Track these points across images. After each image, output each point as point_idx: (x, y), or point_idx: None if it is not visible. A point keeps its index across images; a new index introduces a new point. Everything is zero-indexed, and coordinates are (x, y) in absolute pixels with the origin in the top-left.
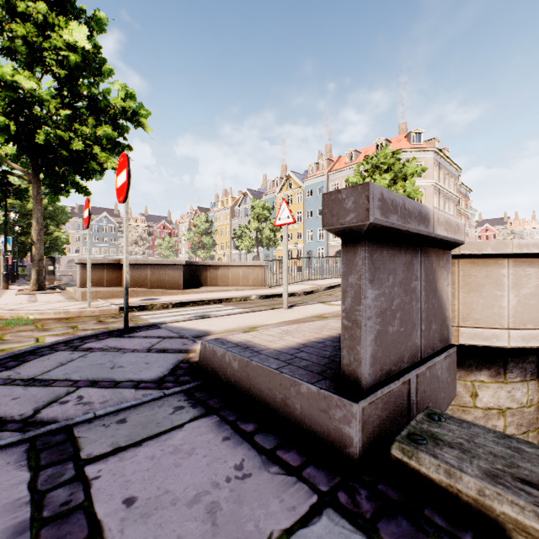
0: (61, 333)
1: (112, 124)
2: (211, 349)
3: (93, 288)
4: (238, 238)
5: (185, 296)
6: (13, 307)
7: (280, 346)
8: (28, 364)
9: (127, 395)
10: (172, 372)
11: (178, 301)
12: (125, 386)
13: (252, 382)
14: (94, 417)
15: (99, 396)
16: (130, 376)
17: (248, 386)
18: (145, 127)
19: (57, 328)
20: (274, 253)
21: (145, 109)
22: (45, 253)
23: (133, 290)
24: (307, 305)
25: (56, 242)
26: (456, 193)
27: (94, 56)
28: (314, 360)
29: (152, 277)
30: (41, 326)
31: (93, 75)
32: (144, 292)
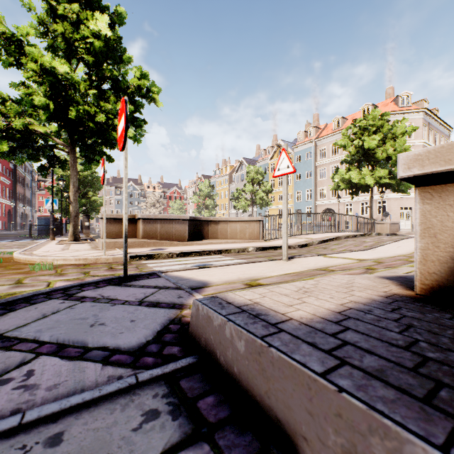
0: (72, 278)
1: (130, 101)
2: (205, 314)
3: (113, 239)
4: (235, 200)
5: (189, 247)
6: (46, 254)
7: (307, 315)
8: (11, 314)
9: (88, 375)
10: (157, 337)
11: (182, 251)
12: (93, 358)
13: (270, 385)
14: (18, 424)
15: (53, 373)
16: (105, 341)
17: (263, 388)
18: (156, 102)
19: (72, 274)
20: (266, 212)
21: (156, 87)
22: (85, 213)
23: (145, 241)
24: (306, 257)
25: (94, 204)
26: None
27: (116, 46)
28: (385, 354)
29: (161, 230)
30: (60, 271)
31: (116, 63)
32: (154, 243)
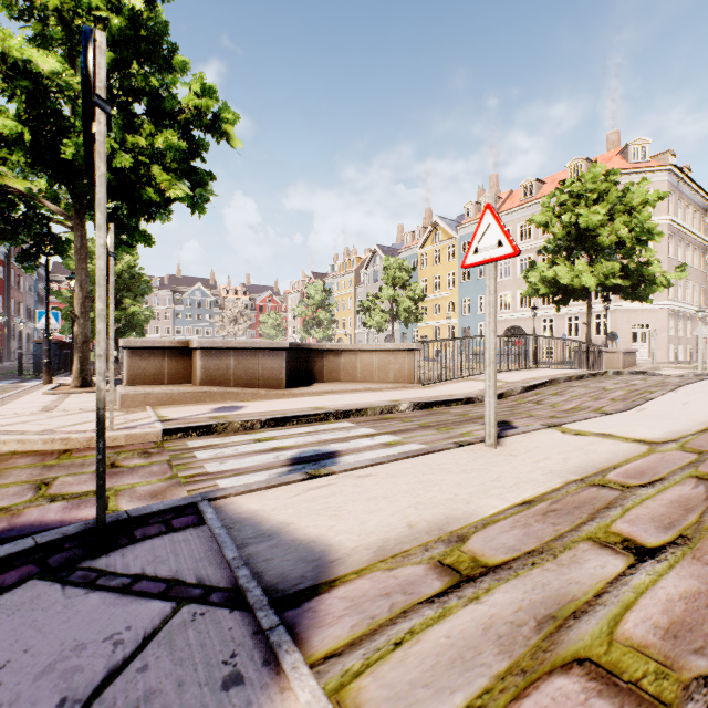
0: None
1: (184, 137)
2: None
3: (145, 387)
4: (366, 312)
5: (287, 401)
6: None
7: None
8: None
9: None
10: None
11: (273, 413)
12: None
13: None
14: None
15: None
16: None
17: None
18: (231, 140)
19: (7, 489)
20: (413, 331)
21: (231, 113)
22: (119, 333)
23: (204, 390)
24: (527, 433)
25: (133, 319)
26: (704, 235)
27: (159, 39)
28: None
29: (238, 369)
30: None
31: (161, 71)
32: (222, 394)
